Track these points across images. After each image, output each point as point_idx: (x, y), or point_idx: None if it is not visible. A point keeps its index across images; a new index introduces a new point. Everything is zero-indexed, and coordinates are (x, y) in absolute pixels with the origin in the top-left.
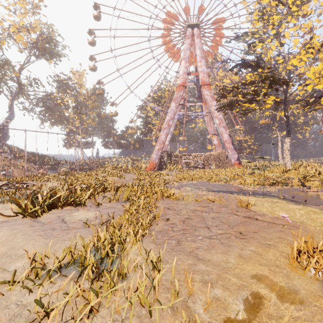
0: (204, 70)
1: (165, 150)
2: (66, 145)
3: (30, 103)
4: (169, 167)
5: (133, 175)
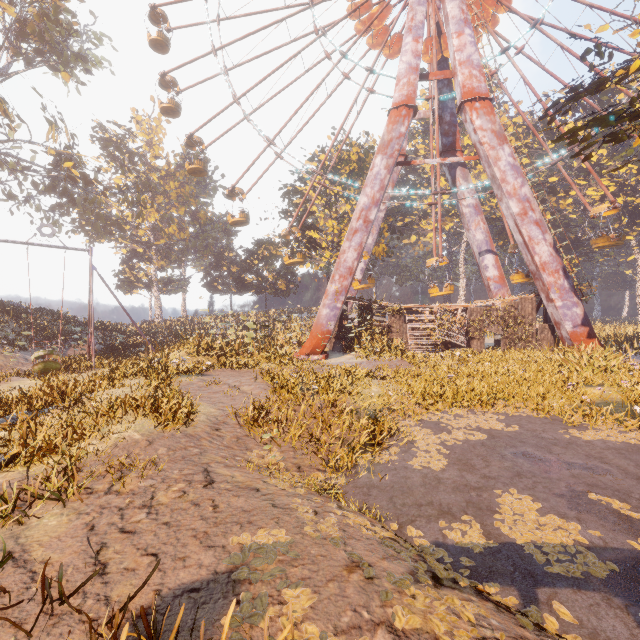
0: (471, 59)
1: (353, 294)
2: (121, 286)
3: (20, 183)
4: (368, 344)
5: (251, 381)
